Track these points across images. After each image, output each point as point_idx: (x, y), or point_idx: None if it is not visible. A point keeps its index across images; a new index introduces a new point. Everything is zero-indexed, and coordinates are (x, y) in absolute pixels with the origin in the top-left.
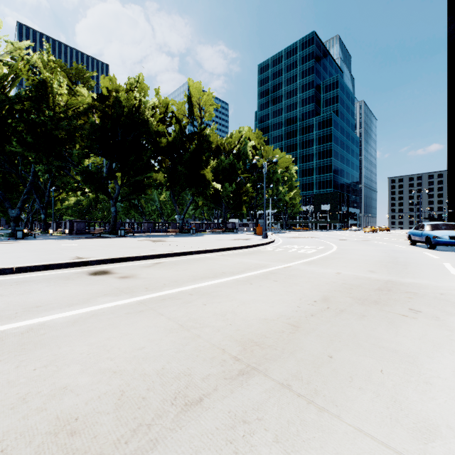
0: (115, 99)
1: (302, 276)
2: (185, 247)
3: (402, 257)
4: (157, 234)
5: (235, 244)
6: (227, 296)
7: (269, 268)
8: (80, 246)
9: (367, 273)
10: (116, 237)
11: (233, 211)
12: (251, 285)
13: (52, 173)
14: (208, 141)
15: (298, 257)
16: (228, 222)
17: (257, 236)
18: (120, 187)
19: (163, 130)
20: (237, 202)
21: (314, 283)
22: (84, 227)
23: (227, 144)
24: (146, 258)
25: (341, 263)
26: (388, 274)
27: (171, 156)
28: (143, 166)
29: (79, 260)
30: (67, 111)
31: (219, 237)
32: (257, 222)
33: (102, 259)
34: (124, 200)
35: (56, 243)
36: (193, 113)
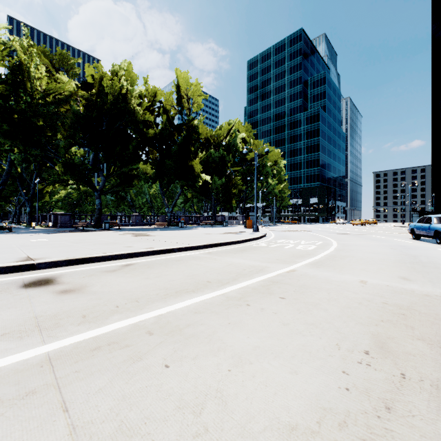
0: (100, 87)
1: (317, 287)
2: (168, 242)
3: (422, 256)
4: (144, 228)
5: (225, 238)
6: (211, 339)
7: (268, 273)
8: (49, 241)
9: (401, 281)
10: (99, 231)
11: (223, 204)
12: (248, 308)
13: (37, 164)
14: (197, 133)
15: (299, 255)
16: (218, 215)
17: (247, 229)
18: (105, 178)
19: (150, 120)
20: (226, 194)
21: (341, 302)
22: (68, 220)
23: (216, 137)
24: (116, 258)
25: (356, 264)
26: (431, 283)
27: (159, 147)
28: (130, 156)
29: (21, 263)
30: (48, 98)
31: (208, 231)
32: (247, 215)
33: (54, 260)
34: (109, 192)
35: (26, 238)
36: (181, 103)
